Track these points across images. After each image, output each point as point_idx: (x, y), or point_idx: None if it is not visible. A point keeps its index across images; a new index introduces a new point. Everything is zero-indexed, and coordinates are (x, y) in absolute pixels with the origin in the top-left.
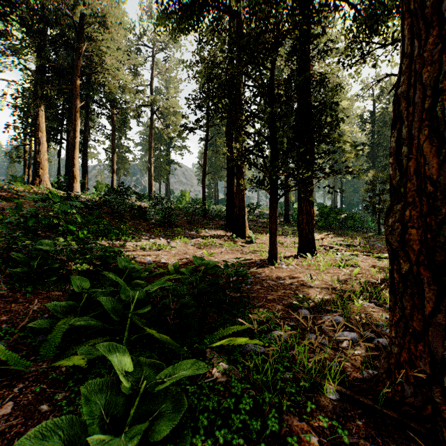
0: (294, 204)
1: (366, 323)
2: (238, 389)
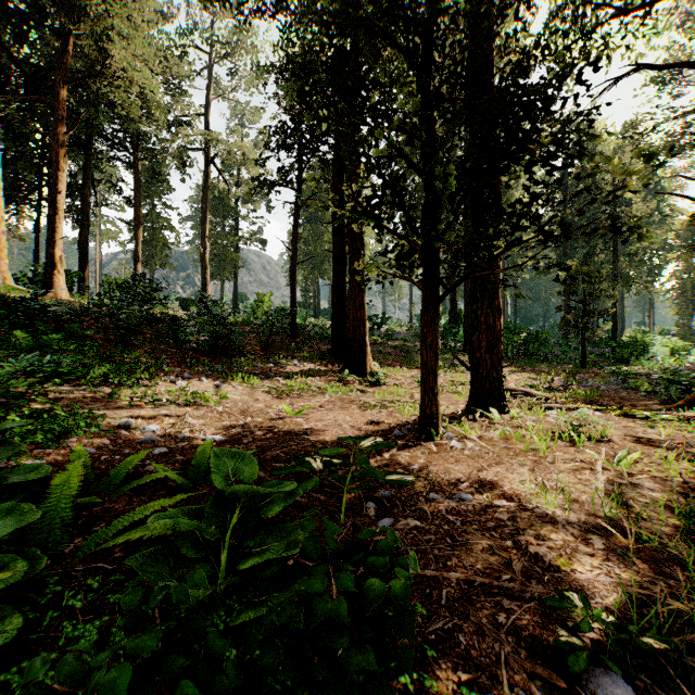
0: (441, 318)
1: None
2: None
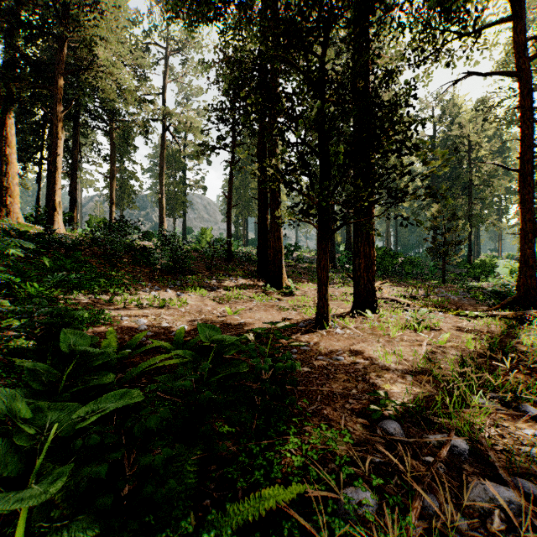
0: (340, 246)
1: (506, 449)
2: None
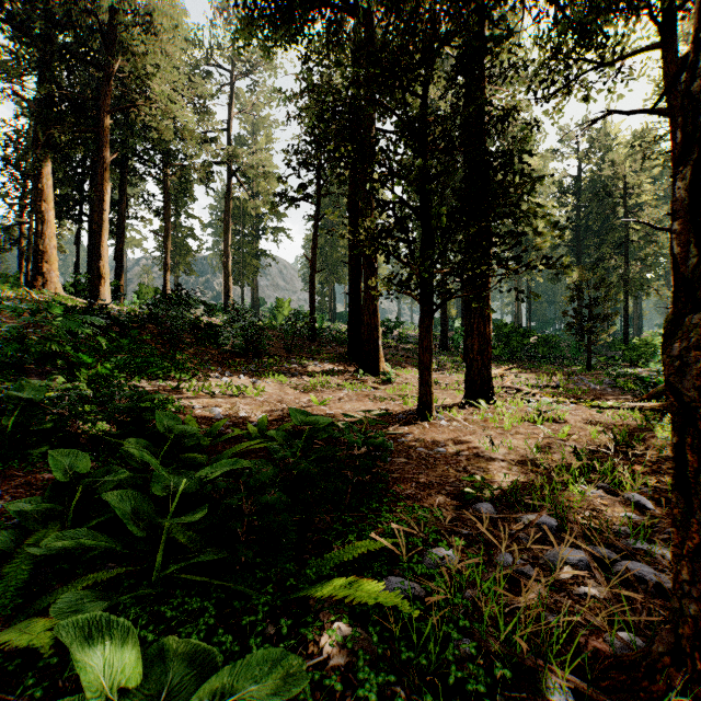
0: (455, 321)
1: (596, 527)
2: (372, 688)
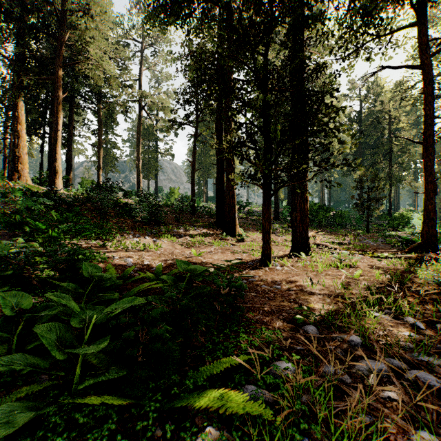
0: (283, 202)
1: (388, 343)
2: None
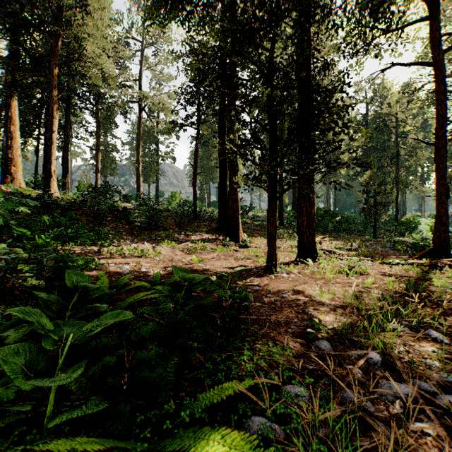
0: (288, 207)
1: (411, 361)
2: None
